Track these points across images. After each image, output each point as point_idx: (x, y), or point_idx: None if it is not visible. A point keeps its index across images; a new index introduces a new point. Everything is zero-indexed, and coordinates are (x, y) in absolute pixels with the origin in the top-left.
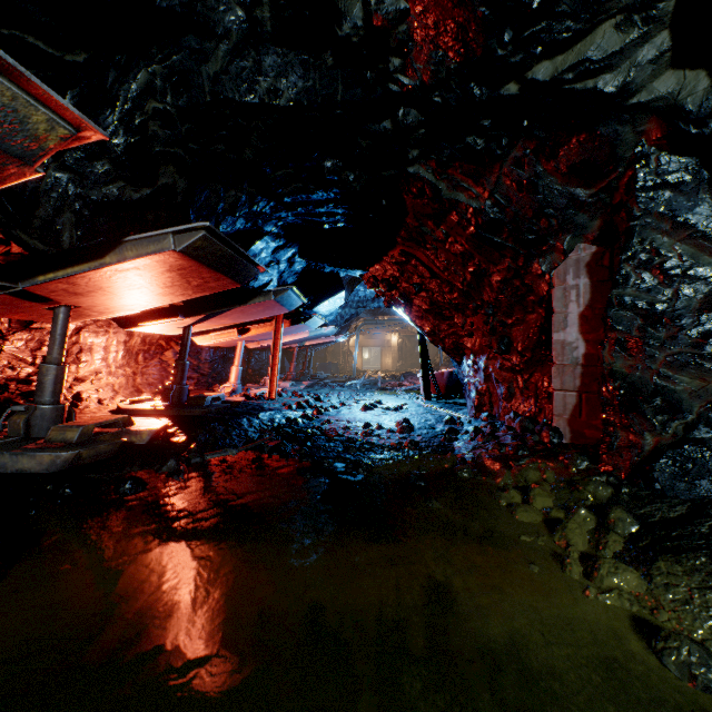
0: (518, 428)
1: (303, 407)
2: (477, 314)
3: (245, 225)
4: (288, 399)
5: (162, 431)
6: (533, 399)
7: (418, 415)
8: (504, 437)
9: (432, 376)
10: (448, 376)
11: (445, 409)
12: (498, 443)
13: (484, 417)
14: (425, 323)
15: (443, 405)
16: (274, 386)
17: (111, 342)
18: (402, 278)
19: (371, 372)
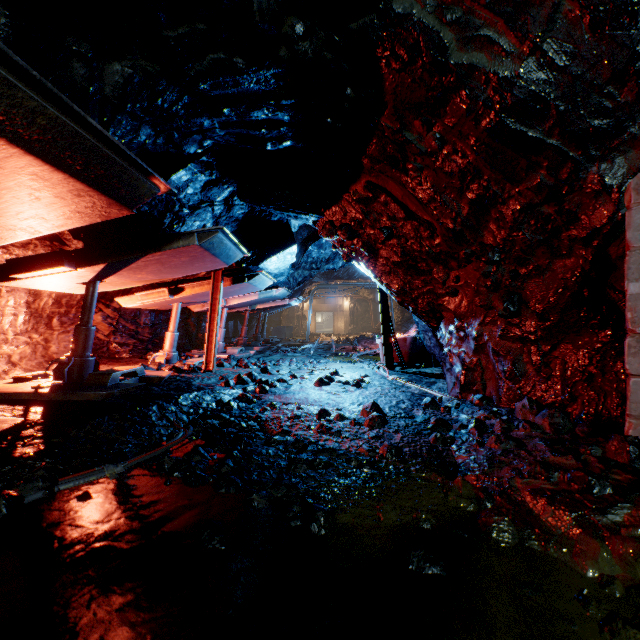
0: (549, 427)
1: (244, 382)
2: (465, 265)
3: (155, 139)
4: (229, 371)
5: (7, 436)
6: (558, 381)
7: (386, 393)
8: (533, 444)
9: (394, 343)
10: (412, 342)
11: (416, 384)
12: (543, 464)
13: (477, 401)
14: (393, 279)
15: (410, 377)
16: (211, 356)
17: (6, 302)
18: (366, 222)
19: (324, 335)
